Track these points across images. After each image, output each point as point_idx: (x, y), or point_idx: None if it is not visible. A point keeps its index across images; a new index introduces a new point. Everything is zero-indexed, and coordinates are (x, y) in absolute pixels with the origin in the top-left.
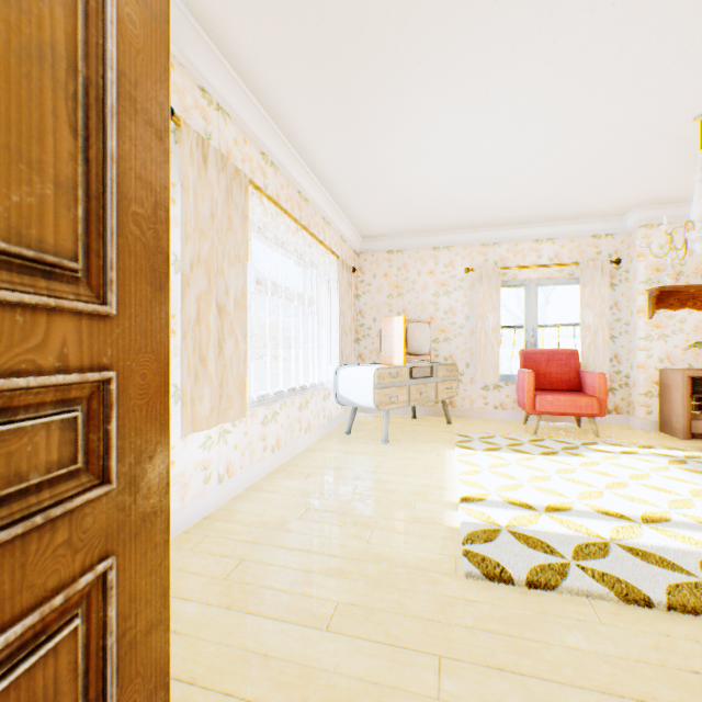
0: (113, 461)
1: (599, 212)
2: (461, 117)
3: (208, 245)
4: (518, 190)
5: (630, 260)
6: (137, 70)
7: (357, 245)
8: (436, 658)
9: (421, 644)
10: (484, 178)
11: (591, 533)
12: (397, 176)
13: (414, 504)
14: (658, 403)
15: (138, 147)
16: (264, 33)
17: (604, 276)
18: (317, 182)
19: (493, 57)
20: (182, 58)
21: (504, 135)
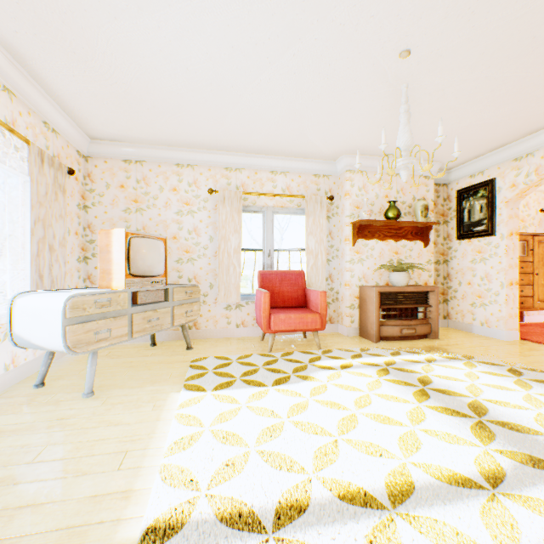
0: None
1: (320, 153)
2: None
3: None
4: (254, 106)
5: (340, 198)
6: None
7: (82, 145)
8: None
9: None
10: (218, 76)
11: None
12: (102, 33)
13: None
14: (358, 313)
15: None
16: None
17: (323, 209)
18: None
19: None
20: None
21: (232, 1)
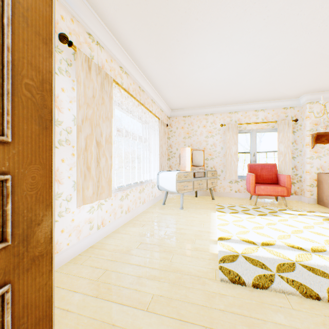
0: (8, 228)
1: (287, 96)
2: (218, 48)
3: (91, 111)
4: (247, 85)
5: (302, 119)
6: (28, 1)
7: (168, 113)
8: (204, 328)
9: (196, 320)
10: (230, 79)
11: (285, 257)
12: (187, 78)
13: (194, 240)
14: (316, 189)
15: (29, 46)
16: (119, 4)
17: (289, 128)
18: (148, 82)
19: (234, 15)
20: (78, 17)
21: (240, 57)
